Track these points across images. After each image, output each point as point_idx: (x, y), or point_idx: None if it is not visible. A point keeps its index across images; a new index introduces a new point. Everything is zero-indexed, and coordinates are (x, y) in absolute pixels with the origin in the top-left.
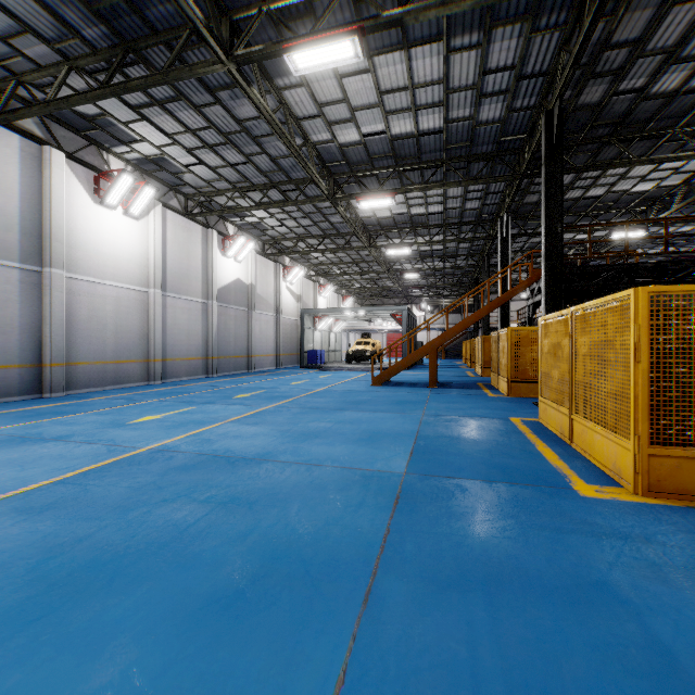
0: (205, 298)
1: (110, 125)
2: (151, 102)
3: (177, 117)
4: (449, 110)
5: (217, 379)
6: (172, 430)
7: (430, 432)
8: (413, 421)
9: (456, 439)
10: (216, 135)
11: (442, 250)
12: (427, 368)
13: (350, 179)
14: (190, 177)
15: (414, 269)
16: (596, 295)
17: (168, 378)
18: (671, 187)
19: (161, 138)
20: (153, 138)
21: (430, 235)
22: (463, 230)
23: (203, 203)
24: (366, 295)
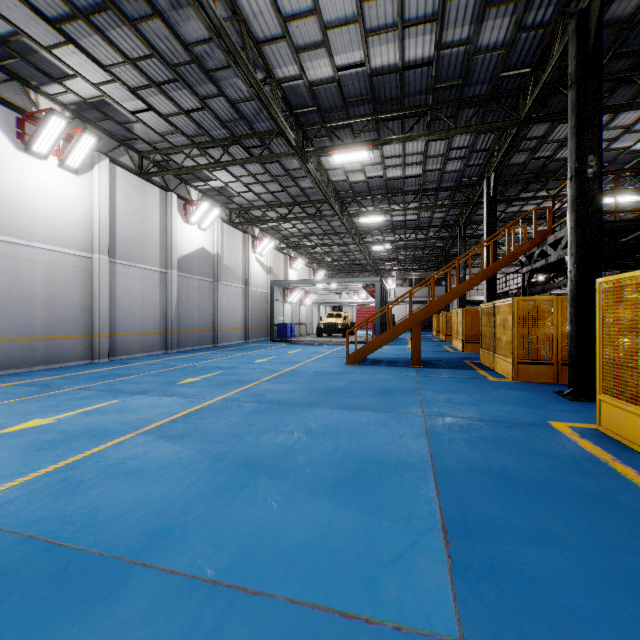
0: (164, 266)
1: (31, 52)
2: (73, 15)
3: (110, 40)
4: (443, 29)
5: (175, 355)
6: (39, 454)
7: (452, 460)
8: (415, 431)
9: (504, 479)
10: (162, 67)
11: (415, 220)
12: (400, 342)
13: (321, 132)
14: (141, 129)
15: (386, 241)
16: (611, 260)
17: (118, 355)
18: None
19: (97, 72)
20: (88, 72)
21: (405, 203)
22: (439, 198)
23: (161, 163)
24: (336, 269)
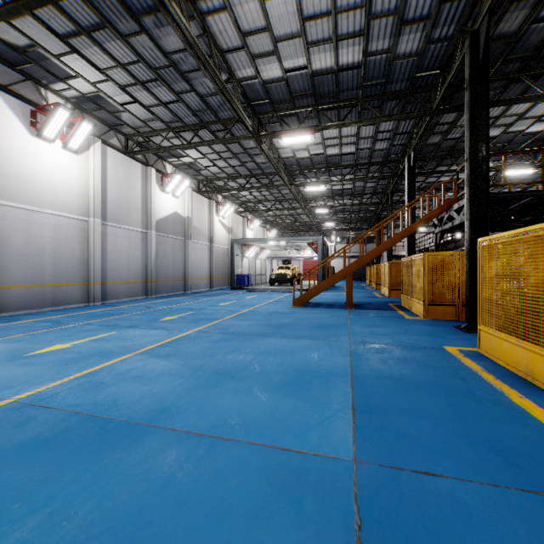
0: (145, 227)
1: (43, 58)
2: (78, 31)
3: (106, 50)
4: (368, 41)
5: (154, 300)
6: (67, 366)
7: (366, 370)
8: (341, 352)
9: (401, 381)
10: (146, 70)
11: (351, 189)
12: (338, 289)
13: (273, 119)
14: (127, 117)
15: (327, 206)
16: (504, 223)
17: (109, 299)
18: None
19: (94, 74)
20: (87, 74)
21: (342, 175)
22: (370, 170)
23: (143, 144)
24: (286, 229)
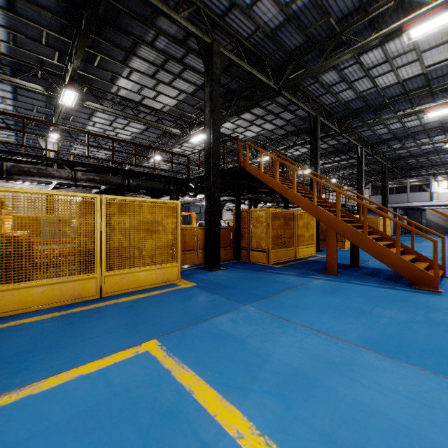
0: None
1: None
2: None
3: None
4: (361, 67)
5: None
6: None
7: None
8: None
9: None
10: None
11: None
12: None
13: None
14: None
15: None
16: None
17: None
18: (115, 93)
19: None
20: None
21: None
22: None
23: None
24: None
